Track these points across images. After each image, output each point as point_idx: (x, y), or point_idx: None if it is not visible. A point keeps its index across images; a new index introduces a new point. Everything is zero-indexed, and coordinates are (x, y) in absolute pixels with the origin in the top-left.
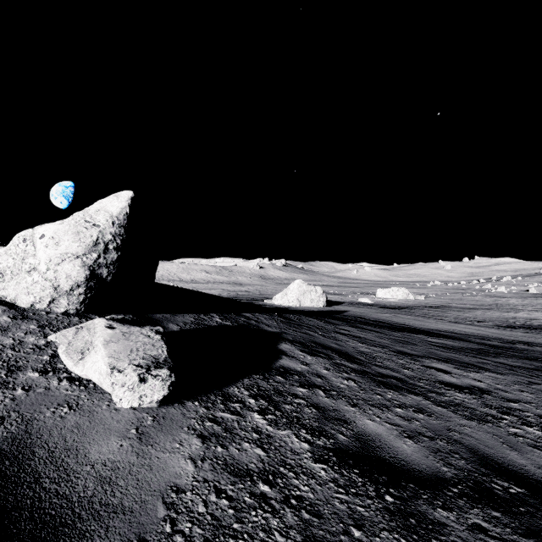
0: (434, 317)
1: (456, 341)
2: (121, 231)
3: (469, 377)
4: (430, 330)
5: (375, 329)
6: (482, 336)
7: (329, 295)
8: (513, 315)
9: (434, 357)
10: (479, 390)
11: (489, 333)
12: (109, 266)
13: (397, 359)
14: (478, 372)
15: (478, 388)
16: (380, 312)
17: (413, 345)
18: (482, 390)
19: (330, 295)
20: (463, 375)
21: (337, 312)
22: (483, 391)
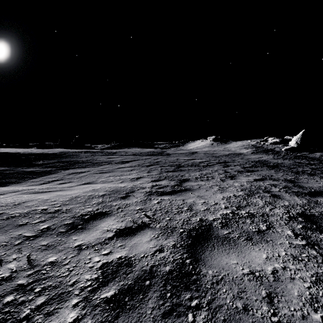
0: None
1: None
2: (300, 136)
3: None
4: None
5: None
6: None
7: None
8: None
9: None
10: None
11: None
12: (299, 141)
13: None
14: None
15: None
16: None
17: None
18: None
19: None
20: None
21: None
22: None
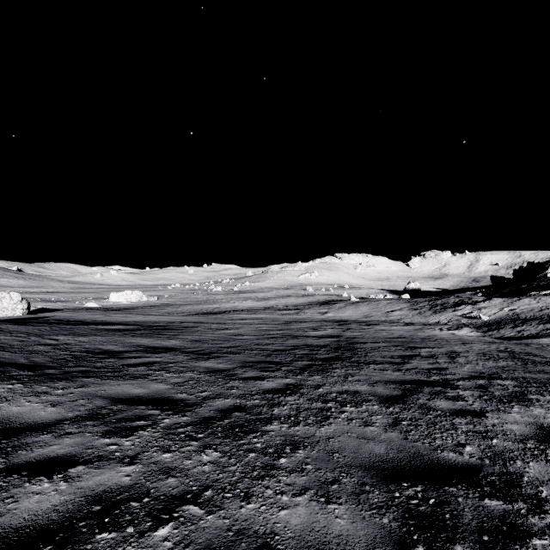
0: (147, 313)
1: (125, 326)
2: None
3: (73, 340)
4: (121, 322)
5: (48, 325)
6: (159, 321)
7: (48, 303)
8: (210, 306)
9: (65, 334)
10: (65, 344)
11: (170, 319)
12: None
13: (21, 338)
14: (88, 337)
15: (67, 343)
16: (96, 314)
17: (68, 331)
18: (67, 344)
19: (51, 302)
20: (69, 339)
21: (36, 318)
22: (67, 344)
